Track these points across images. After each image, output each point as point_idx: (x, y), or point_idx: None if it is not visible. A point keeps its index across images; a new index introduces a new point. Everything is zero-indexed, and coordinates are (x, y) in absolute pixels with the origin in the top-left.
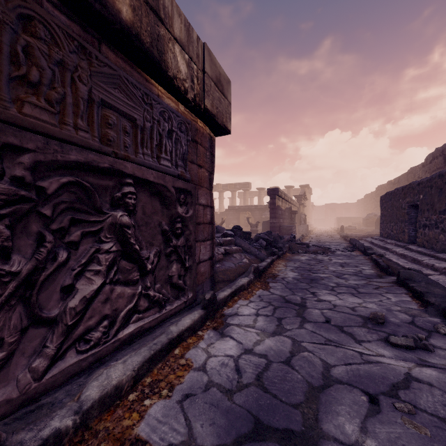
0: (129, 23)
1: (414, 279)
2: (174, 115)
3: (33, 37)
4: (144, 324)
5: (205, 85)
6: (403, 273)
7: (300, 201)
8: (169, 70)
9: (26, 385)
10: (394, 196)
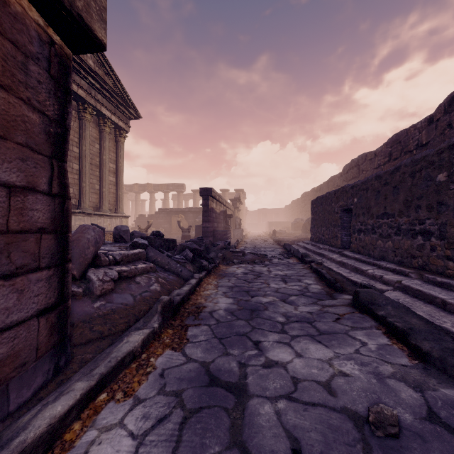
0: None
1: (377, 302)
2: None
3: None
4: None
5: None
6: (363, 294)
7: (235, 204)
8: None
9: None
10: (325, 200)
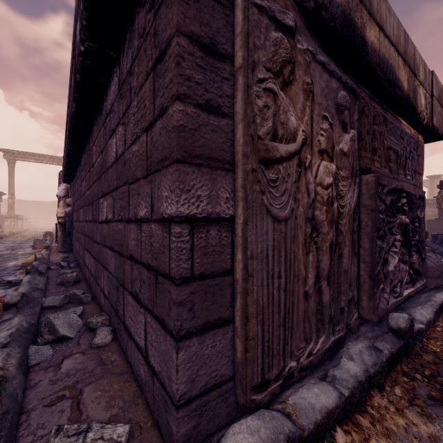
0: (406, 91)
1: None
2: (411, 139)
3: (374, 125)
4: (410, 292)
5: (433, 106)
6: None
7: None
8: (418, 109)
9: (385, 305)
10: None
